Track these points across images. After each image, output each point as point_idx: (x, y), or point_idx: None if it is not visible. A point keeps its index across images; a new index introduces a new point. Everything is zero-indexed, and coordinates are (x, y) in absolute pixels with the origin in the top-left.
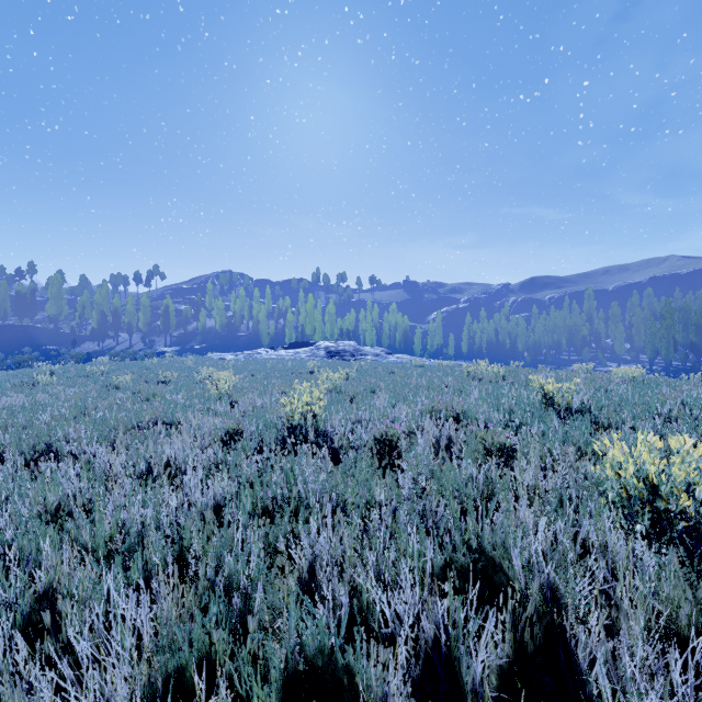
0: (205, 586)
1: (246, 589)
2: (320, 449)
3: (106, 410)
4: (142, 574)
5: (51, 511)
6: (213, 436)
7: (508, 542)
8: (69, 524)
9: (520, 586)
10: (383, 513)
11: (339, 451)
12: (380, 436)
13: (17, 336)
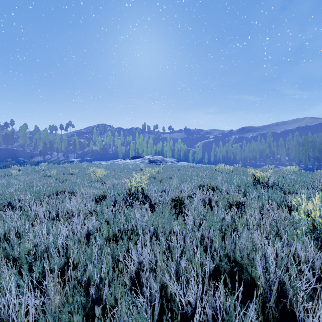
0: (74, 283)
1: (98, 286)
2: (145, 204)
3: (41, 186)
4: (40, 274)
5: (0, 237)
6: (91, 198)
7: (252, 256)
8: (6, 245)
9: (259, 281)
10: (178, 238)
11: (154, 205)
12: (175, 198)
13: (5, 153)
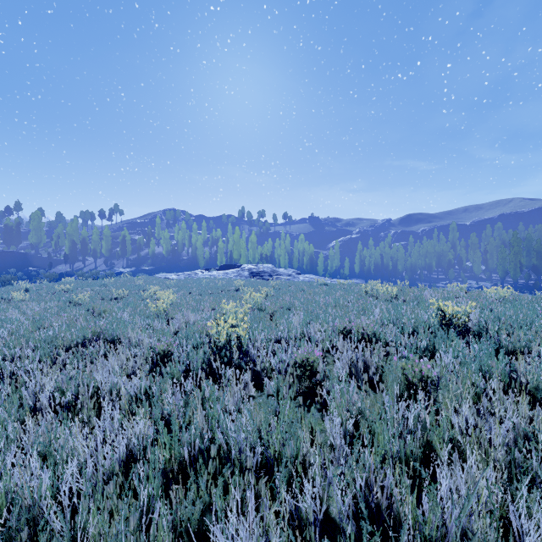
0: None
1: None
2: (244, 371)
3: (57, 328)
4: None
5: None
6: (145, 356)
7: None
8: None
9: None
10: (316, 485)
11: (261, 373)
12: (300, 361)
13: (4, 259)
